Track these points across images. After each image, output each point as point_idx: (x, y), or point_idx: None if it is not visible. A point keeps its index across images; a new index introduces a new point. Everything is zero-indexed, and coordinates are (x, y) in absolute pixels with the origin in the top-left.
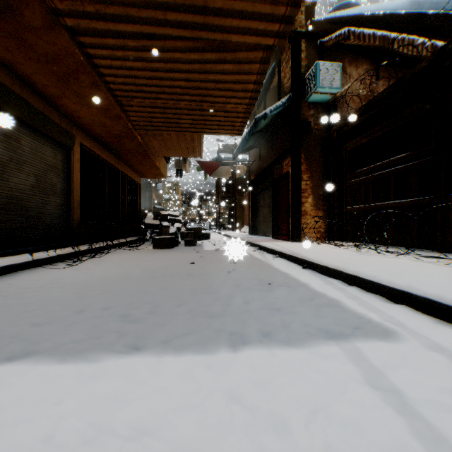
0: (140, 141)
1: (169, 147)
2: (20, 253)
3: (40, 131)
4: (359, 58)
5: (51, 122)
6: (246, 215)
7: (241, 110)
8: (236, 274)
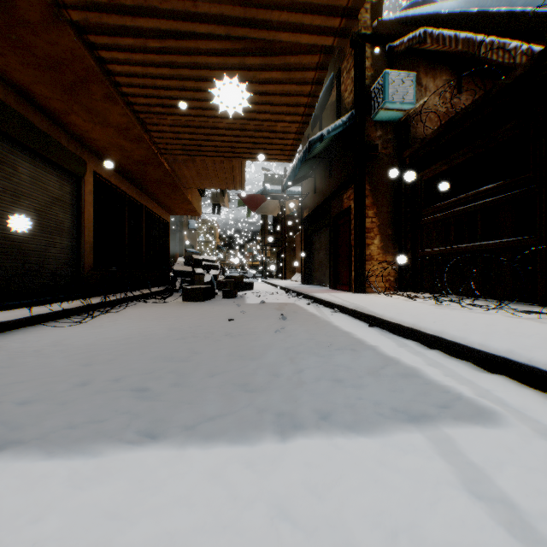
0: (168, 169)
1: (203, 177)
2: (16, 307)
3: (42, 156)
4: (437, 67)
5: (57, 144)
6: (298, 260)
7: (292, 130)
8: (285, 334)
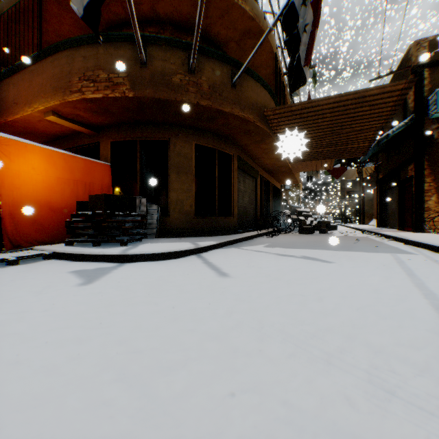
0: (290, 167)
1: (307, 167)
2: (249, 231)
3: (249, 175)
4: None
5: (253, 169)
6: (375, 209)
7: (364, 145)
8: (358, 243)
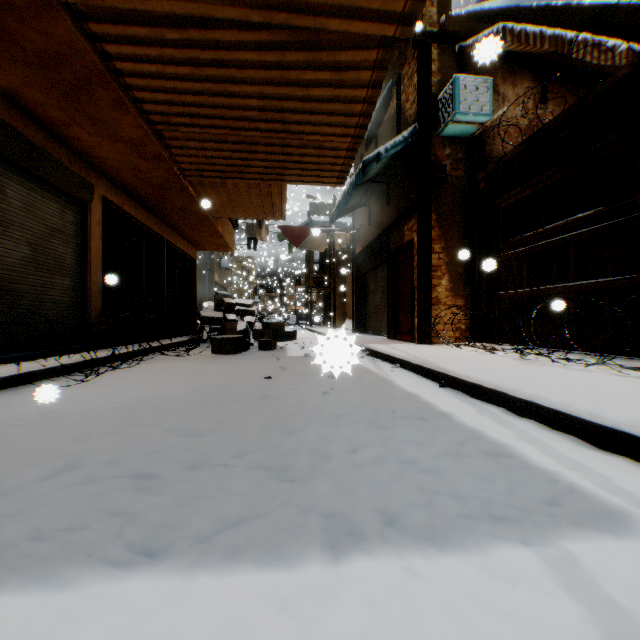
0: (193, 195)
1: (236, 205)
2: (3, 362)
3: (38, 177)
4: (517, 72)
5: (56, 163)
6: (350, 304)
7: (343, 146)
8: (335, 396)
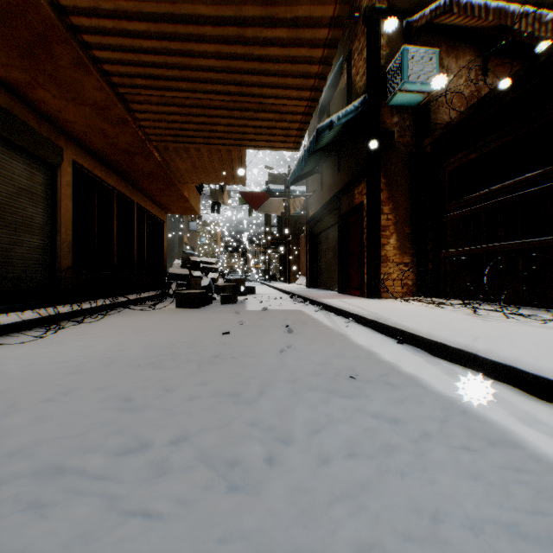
0: (159, 160)
1: (199, 170)
2: None
3: (4, 138)
4: (459, 46)
5: (22, 125)
6: (303, 262)
7: (299, 110)
8: (293, 355)
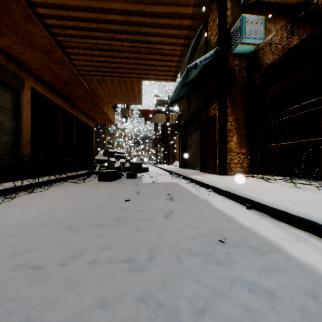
0: (88, 88)
1: (113, 95)
2: None
3: None
4: (276, 16)
5: None
6: (177, 152)
7: (176, 53)
8: (174, 219)
